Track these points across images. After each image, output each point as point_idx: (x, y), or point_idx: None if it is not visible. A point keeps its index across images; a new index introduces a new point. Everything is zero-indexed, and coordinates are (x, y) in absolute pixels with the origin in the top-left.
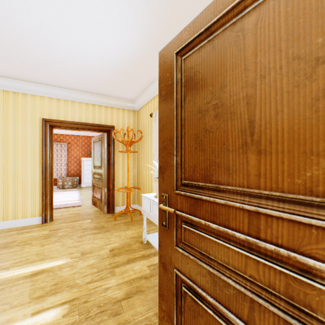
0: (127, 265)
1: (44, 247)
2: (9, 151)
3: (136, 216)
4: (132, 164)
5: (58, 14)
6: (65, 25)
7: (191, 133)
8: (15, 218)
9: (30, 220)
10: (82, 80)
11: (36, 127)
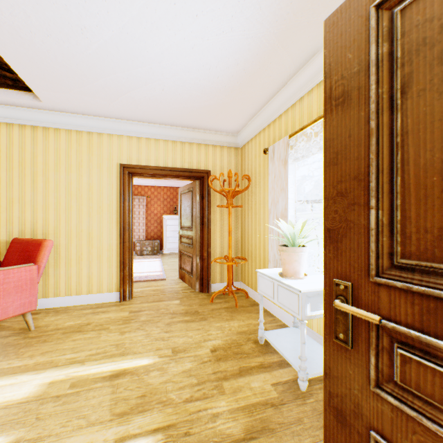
0: (240, 379)
1: (124, 335)
2: (83, 207)
3: (240, 299)
4: (233, 224)
5: (145, 10)
6: (153, 25)
7: (428, 159)
8: (89, 292)
9: (106, 296)
10: (169, 109)
11: (113, 175)
